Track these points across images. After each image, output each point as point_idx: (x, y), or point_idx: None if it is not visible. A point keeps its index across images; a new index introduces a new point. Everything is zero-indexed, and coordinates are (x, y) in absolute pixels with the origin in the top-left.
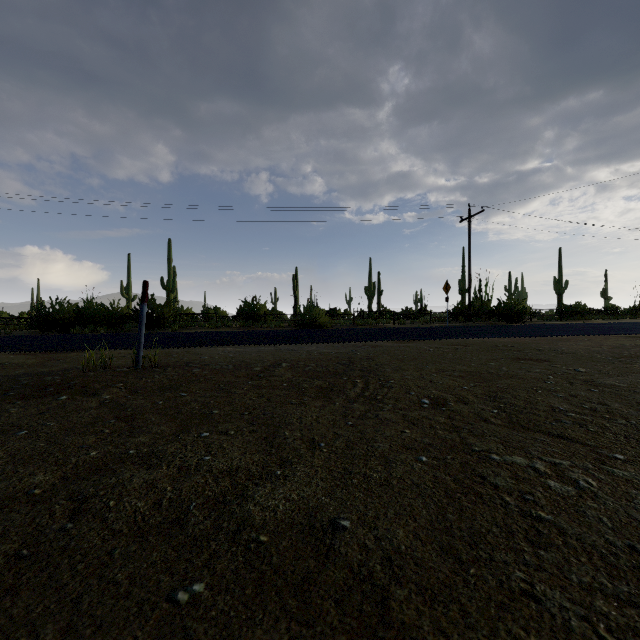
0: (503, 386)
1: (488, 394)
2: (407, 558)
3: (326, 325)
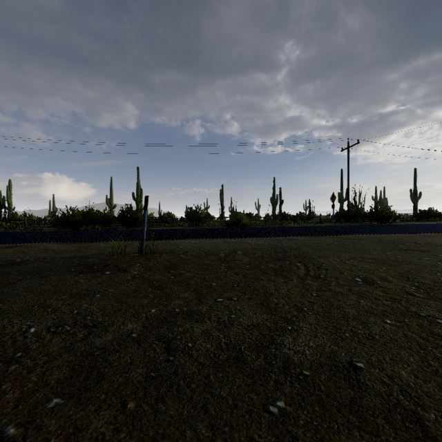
0: (408, 269)
1: (401, 275)
2: (418, 391)
3: (247, 225)
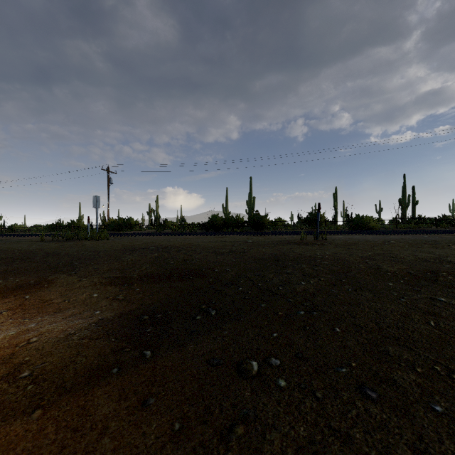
0: None
1: None
2: None
3: (375, 228)
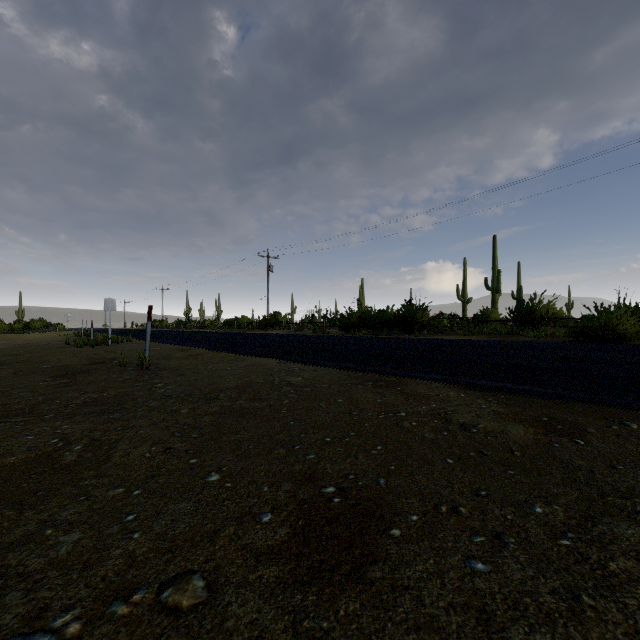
0: None
1: None
2: None
3: (629, 337)
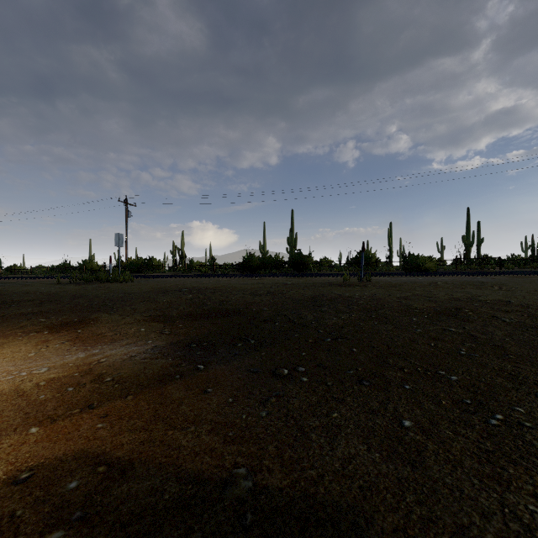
0: None
1: None
2: (533, 305)
3: (432, 269)
